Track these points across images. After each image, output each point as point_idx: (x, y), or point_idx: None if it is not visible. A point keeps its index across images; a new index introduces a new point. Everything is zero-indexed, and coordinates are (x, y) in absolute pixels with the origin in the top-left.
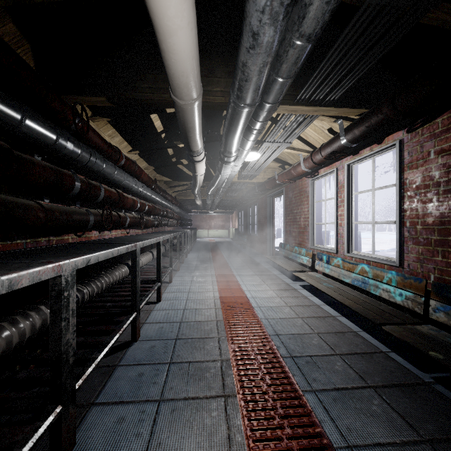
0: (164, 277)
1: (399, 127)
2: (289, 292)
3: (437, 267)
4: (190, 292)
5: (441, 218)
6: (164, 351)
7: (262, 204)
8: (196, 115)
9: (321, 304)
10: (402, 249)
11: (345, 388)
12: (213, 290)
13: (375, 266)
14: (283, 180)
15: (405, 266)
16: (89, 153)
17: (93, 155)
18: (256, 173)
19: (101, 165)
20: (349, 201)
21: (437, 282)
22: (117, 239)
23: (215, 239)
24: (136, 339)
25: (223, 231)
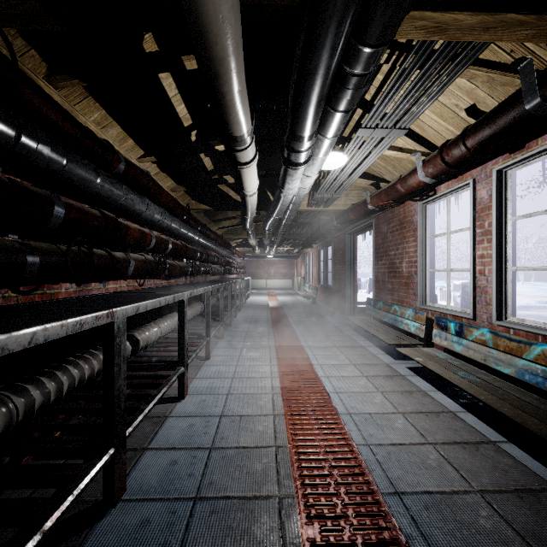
0: (193, 355)
1: None
2: (395, 382)
3: None
4: (235, 379)
5: None
6: (163, 542)
7: (339, 245)
8: (228, 13)
9: (458, 411)
10: None
11: None
12: (270, 375)
13: None
14: (381, 202)
15: None
16: (16, 127)
17: (29, 133)
18: (336, 195)
19: (56, 160)
20: (501, 232)
21: None
22: (105, 296)
23: (275, 290)
24: (113, 502)
25: (286, 281)
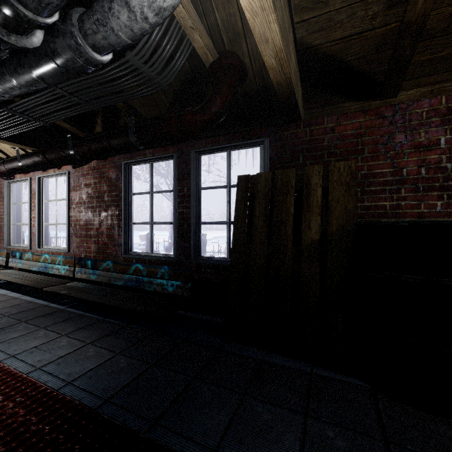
0: None
1: (68, 162)
2: None
3: (85, 249)
4: None
5: (86, 222)
6: None
7: None
8: None
9: (8, 293)
10: (70, 241)
11: (2, 328)
12: None
13: (57, 254)
14: None
15: (72, 252)
16: None
17: None
18: None
19: None
20: (41, 206)
21: (79, 257)
22: None
23: None
24: None
25: None
